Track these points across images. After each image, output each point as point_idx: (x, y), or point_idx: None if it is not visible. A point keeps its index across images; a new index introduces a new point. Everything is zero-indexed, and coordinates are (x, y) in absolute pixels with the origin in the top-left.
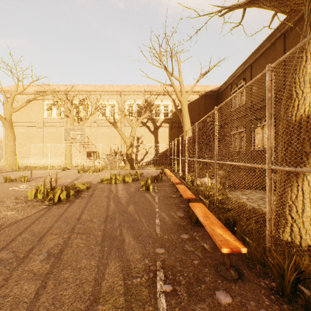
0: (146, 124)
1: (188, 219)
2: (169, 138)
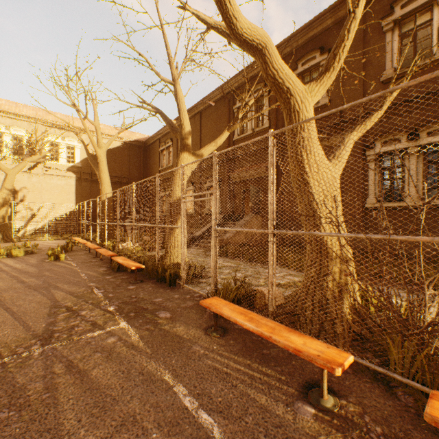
0: (34, 170)
1: (111, 270)
2: (76, 195)
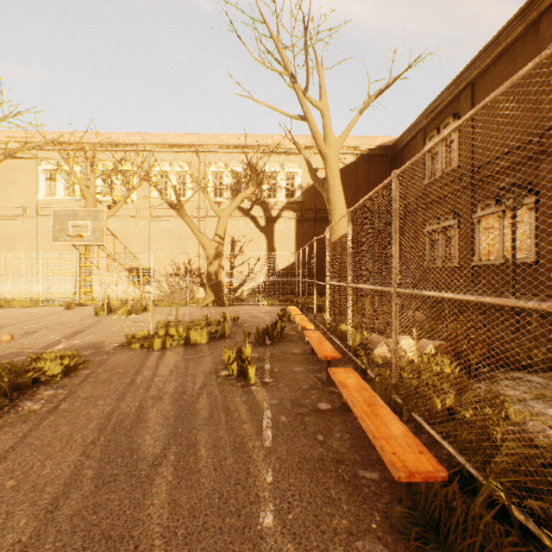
0: (251, 213)
1: None
2: (296, 242)
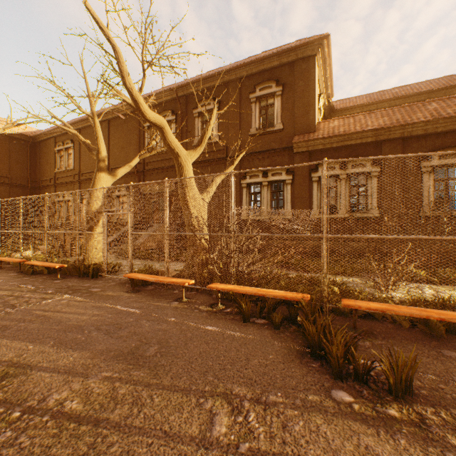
0: None
1: (24, 274)
2: None
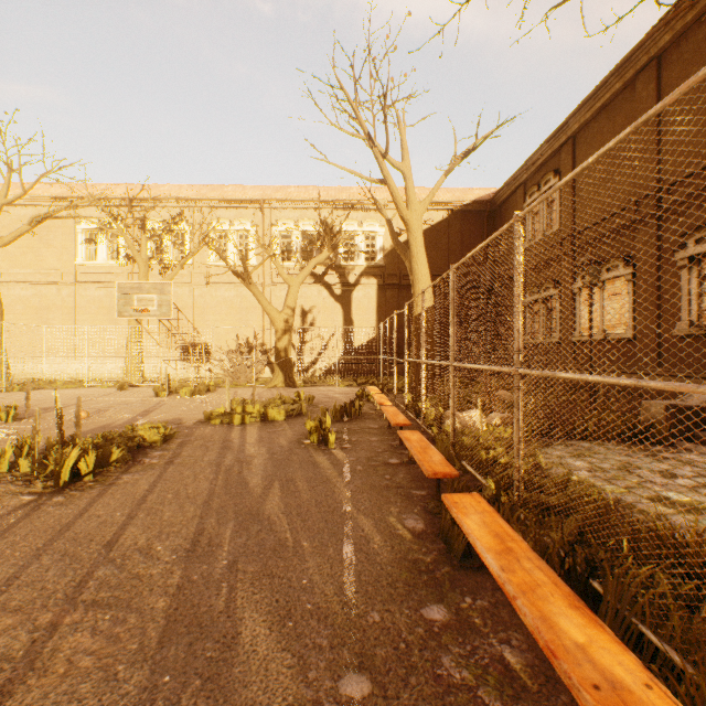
0: (325, 279)
1: (439, 541)
2: (377, 313)
